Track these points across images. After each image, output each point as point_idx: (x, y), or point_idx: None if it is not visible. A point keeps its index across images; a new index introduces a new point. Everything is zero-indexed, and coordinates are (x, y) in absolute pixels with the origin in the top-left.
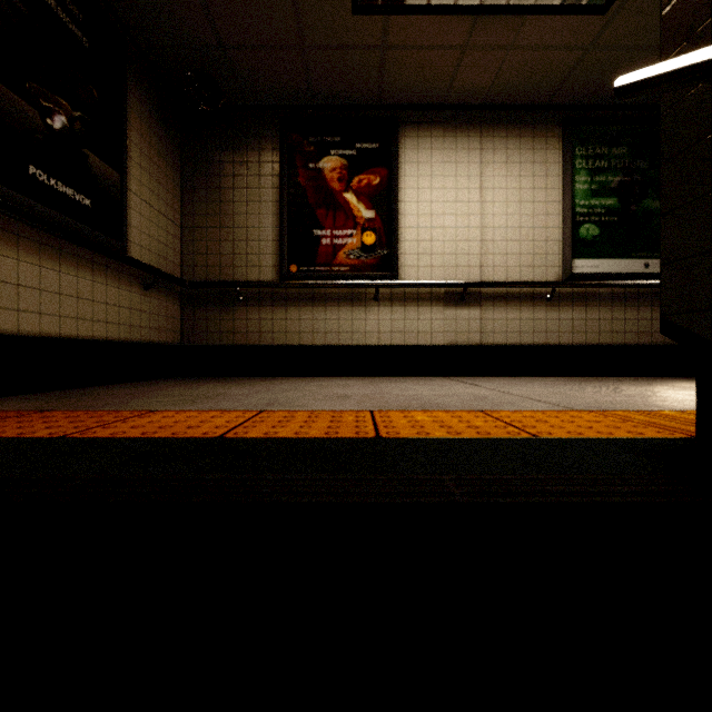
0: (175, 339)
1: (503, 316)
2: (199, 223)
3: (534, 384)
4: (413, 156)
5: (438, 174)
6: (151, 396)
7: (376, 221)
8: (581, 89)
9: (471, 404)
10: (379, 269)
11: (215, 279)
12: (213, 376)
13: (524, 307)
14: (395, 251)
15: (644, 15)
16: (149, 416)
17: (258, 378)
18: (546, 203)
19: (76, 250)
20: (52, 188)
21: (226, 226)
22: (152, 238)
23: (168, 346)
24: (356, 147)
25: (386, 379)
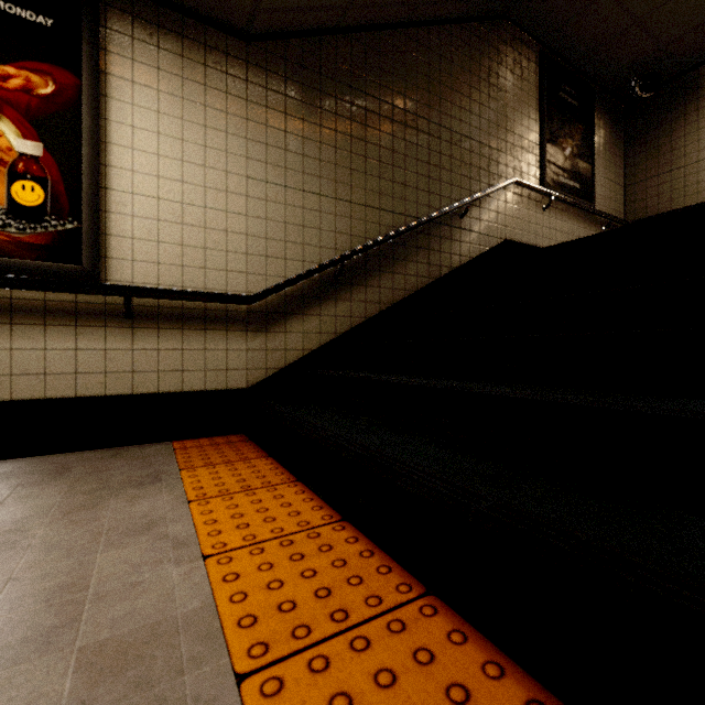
0: None
1: None
2: (639, 178)
3: None
4: None
5: None
6: None
7: None
8: None
9: None
10: None
11: (653, 215)
12: None
13: None
14: None
15: None
16: None
17: None
18: None
19: (572, 212)
20: (565, 184)
21: (663, 172)
22: (606, 199)
23: None
24: None
25: None
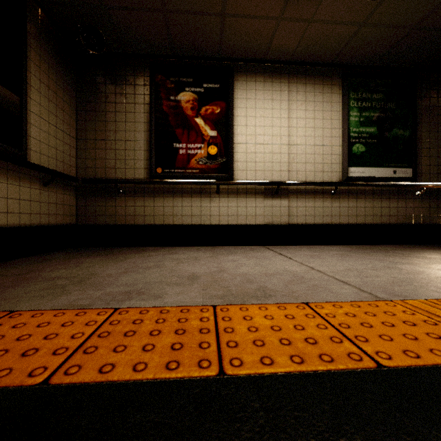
0: (71, 221)
1: (303, 205)
2: (90, 136)
3: (328, 255)
4: (243, 94)
5: (260, 107)
6: (32, 280)
7: (218, 138)
8: (354, 53)
9: (294, 289)
10: (220, 172)
11: (101, 177)
12: (100, 246)
13: (317, 199)
14: (231, 160)
15: (401, 2)
16: (0, 324)
17: (133, 249)
18: (331, 129)
19: None
20: None
21: (110, 139)
22: (51, 147)
23: (65, 226)
24: (204, 86)
25: (225, 250)
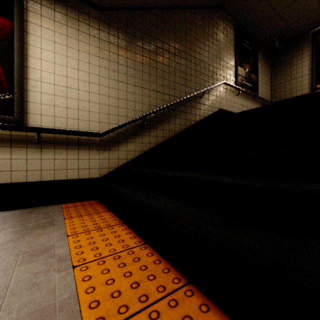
0: None
1: None
2: (277, 83)
3: None
4: None
5: None
6: None
7: None
8: None
9: None
10: None
11: (283, 99)
12: None
13: None
14: None
15: None
16: None
17: None
18: None
19: (249, 97)
20: (246, 84)
21: (287, 81)
22: (263, 92)
23: None
24: None
25: None
